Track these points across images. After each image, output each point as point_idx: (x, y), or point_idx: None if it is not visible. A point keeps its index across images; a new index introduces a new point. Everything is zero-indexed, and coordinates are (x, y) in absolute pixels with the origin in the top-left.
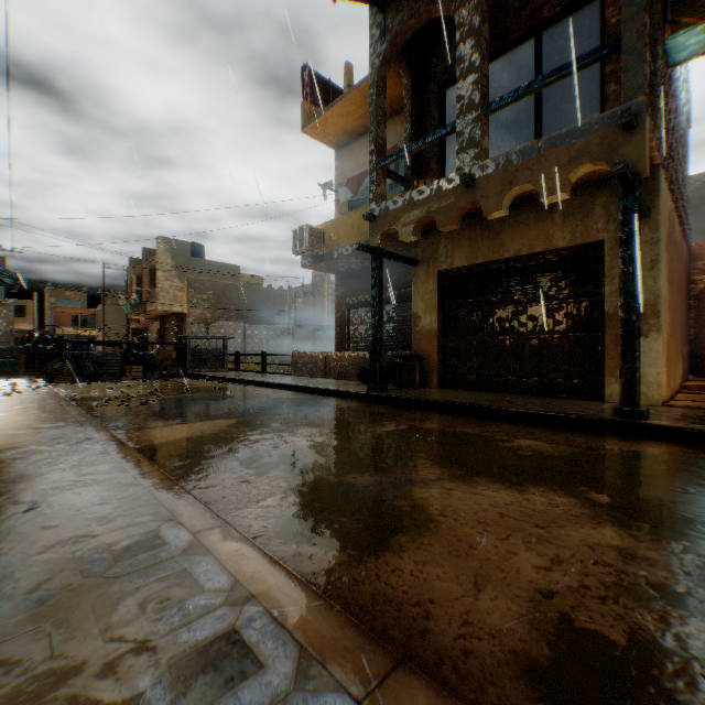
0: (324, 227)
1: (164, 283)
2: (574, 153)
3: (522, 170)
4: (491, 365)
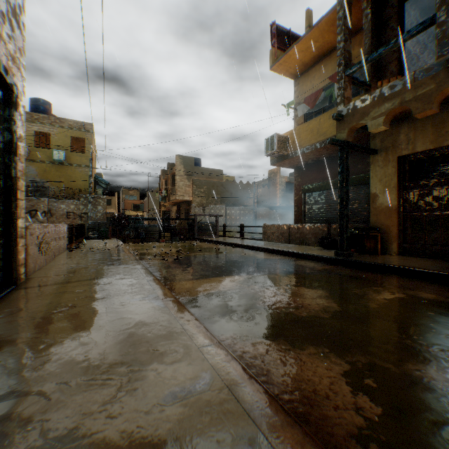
0: (288, 134)
1: (179, 183)
2: None
3: None
4: None
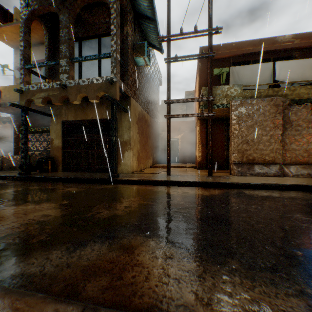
0: (2, 88)
1: None
2: (99, 87)
3: (83, 88)
4: (83, 161)
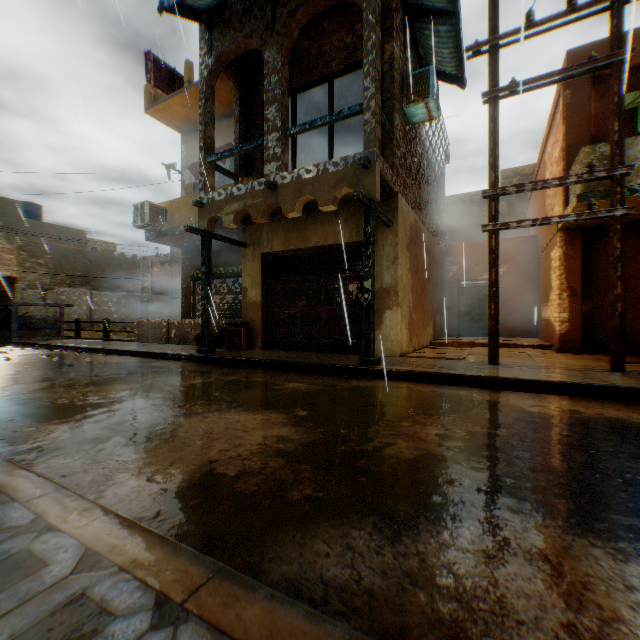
0: (167, 205)
1: None
2: (338, 178)
3: (308, 184)
4: (300, 330)
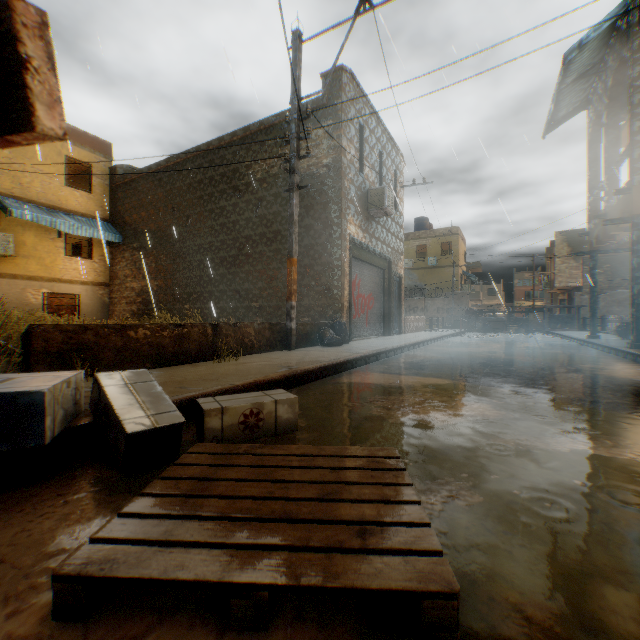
0: None
1: (559, 266)
2: (620, 203)
3: (612, 210)
4: None
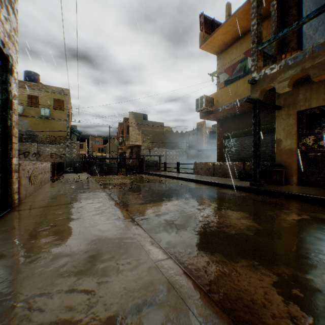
0: (213, 95)
1: (132, 132)
2: None
3: None
4: None
